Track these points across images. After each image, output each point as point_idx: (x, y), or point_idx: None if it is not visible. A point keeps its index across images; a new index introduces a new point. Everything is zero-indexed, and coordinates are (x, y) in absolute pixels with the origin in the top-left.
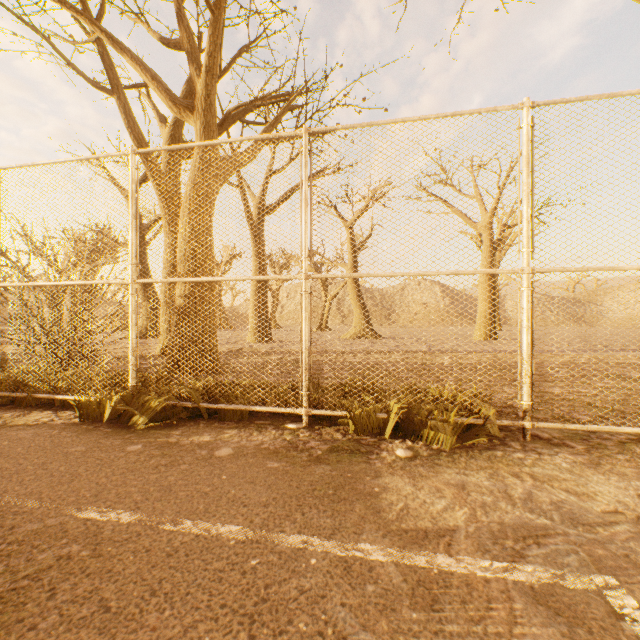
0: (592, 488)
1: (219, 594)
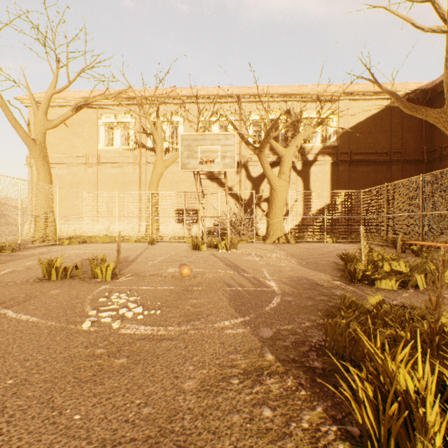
0: (40, 250)
1: (25, 257)
